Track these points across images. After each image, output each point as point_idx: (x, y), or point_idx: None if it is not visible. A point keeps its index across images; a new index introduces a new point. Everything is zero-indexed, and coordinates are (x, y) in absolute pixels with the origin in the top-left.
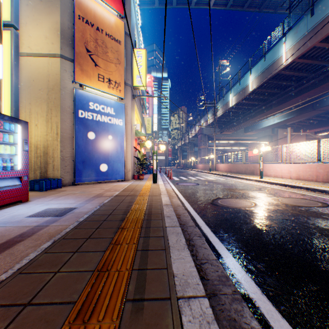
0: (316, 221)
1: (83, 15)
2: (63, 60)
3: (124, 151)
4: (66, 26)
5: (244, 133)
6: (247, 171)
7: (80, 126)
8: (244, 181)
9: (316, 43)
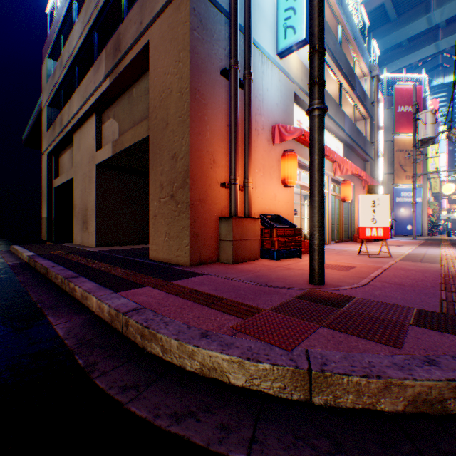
0: None
1: (397, 148)
2: (387, 175)
3: (421, 217)
4: (388, 158)
5: None
6: None
7: (395, 206)
8: None
9: None
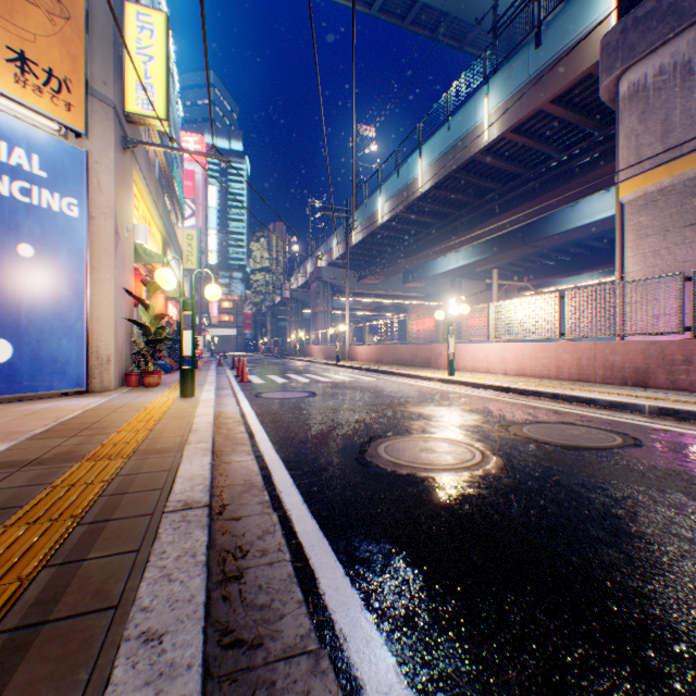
0: (692, 511)
1: None
2: None
3: (87, 301)
4: None
5: (403, 285)
6: (416, 361)
7: None
8: (418, 383)
9: (545, 104)
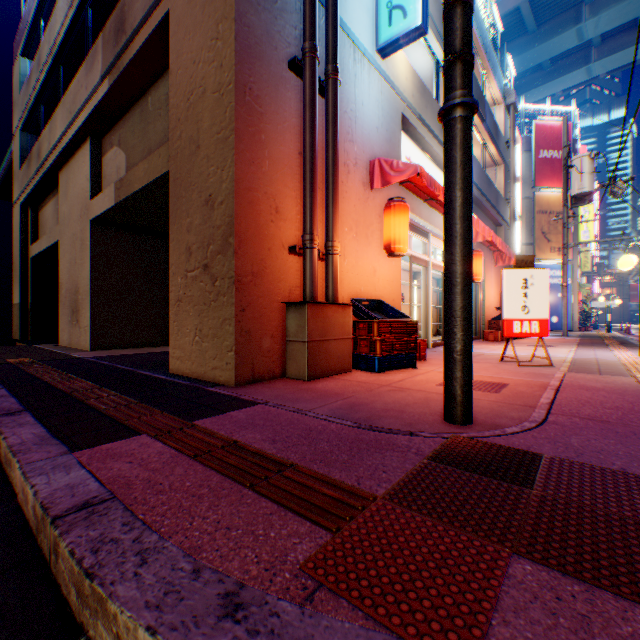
0: None
1: (538, 209)
2: (524, 247)
3: (570, 306)
4: (526, 222)
5: None
6: None
7: None
8: None
9: None
